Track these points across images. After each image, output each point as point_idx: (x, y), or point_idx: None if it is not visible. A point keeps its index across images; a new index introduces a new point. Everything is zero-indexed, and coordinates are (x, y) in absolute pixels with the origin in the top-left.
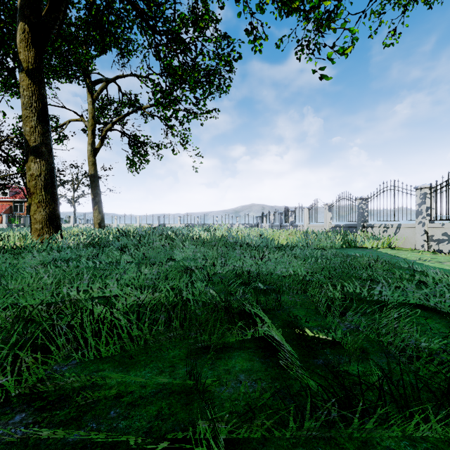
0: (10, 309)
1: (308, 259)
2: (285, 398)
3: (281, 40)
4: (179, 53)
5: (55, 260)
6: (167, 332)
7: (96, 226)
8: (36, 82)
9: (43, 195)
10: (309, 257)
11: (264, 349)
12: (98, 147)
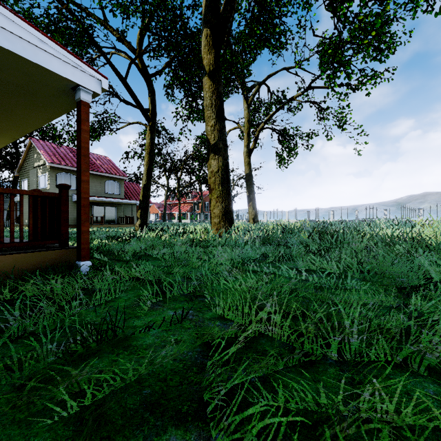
0: None
1: None
2: None
3: None
4: None
5: (244, 260)
6: None
7: (251, 221)
8: (215, 81)
9: (220, 190)
10: None
11: None
12: (252, 147)
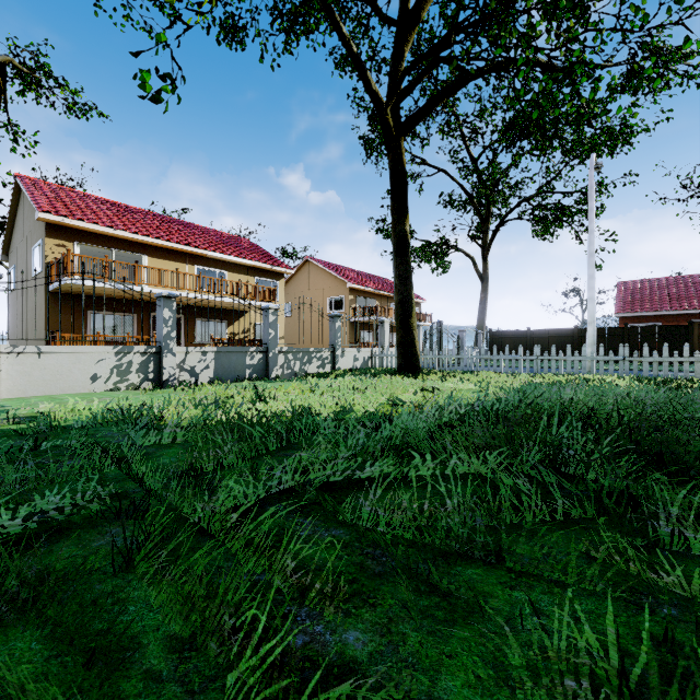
0: None
1: None
2: (128, 515)
3: None
4: None
5: None
6: None
7: None
8: None
9: None
10: None
11: (7, 554)
12: None
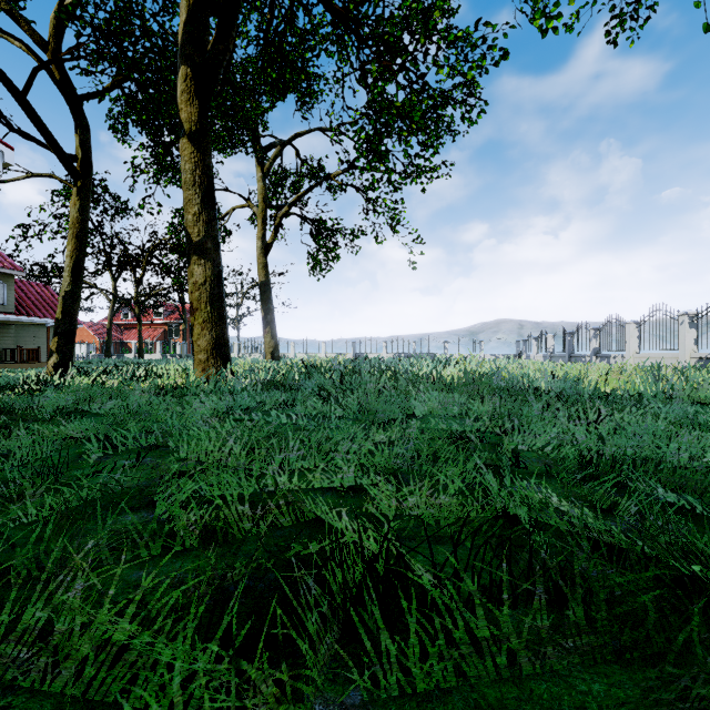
0: (195, 509)
1: (703, 429)
2: None
3: (577, 15)
4: (398, 70)
5: (231, 409)
6: (558, 637)
7: (268, 356)
8: (201, 149)
9: (209, 312)
10: (704, 424)
11: None
12: (271, 241)
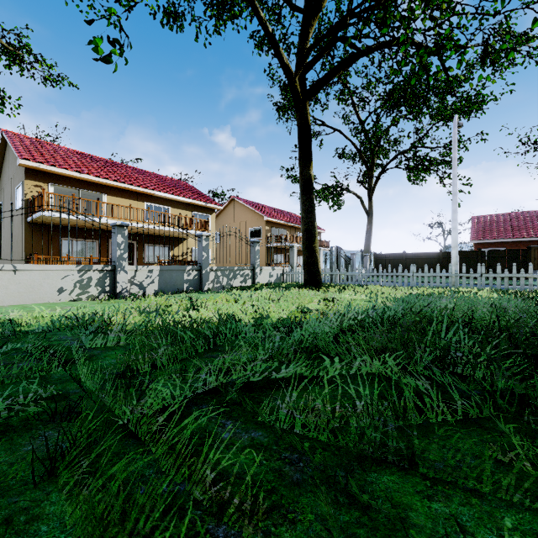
0: None
1: None
2: (63, 417)
3: None
4: None
5: None
6: None
7: None
8: None
9: None
10: None
11: None
12: None
